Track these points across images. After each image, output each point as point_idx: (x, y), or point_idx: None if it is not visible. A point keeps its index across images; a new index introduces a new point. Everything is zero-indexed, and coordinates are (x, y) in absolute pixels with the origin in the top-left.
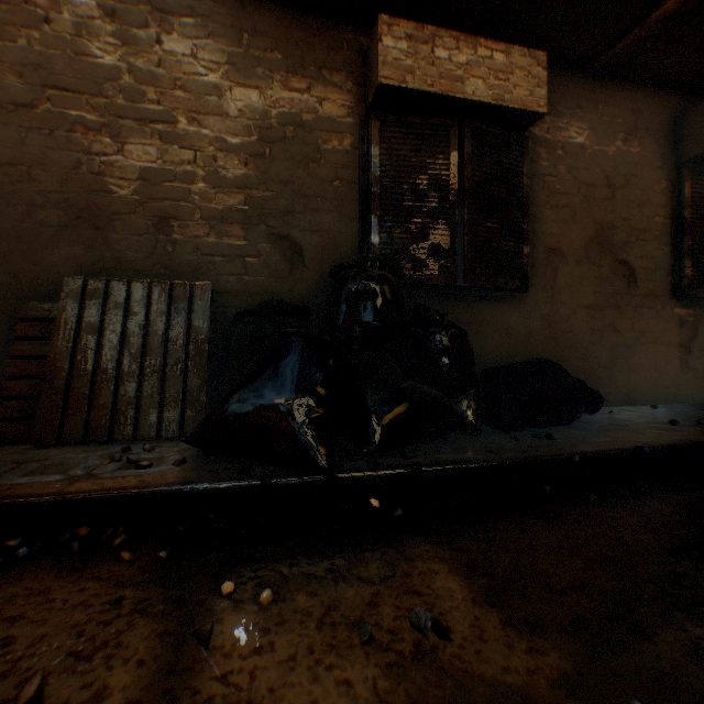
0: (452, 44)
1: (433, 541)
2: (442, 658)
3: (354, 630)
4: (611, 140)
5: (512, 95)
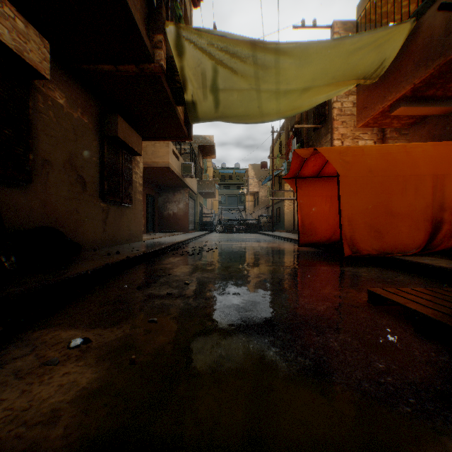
0: None
1: (42, 328)
2: (95, 346)
3: (47, 366)
4: (77, 110)
5: (30, 55)
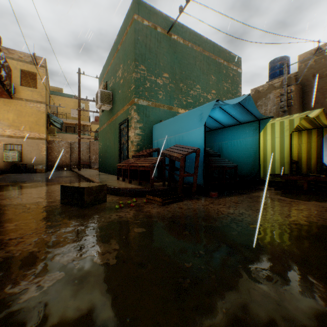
0: None
1: None
2: None
3: None
4: None
5: None
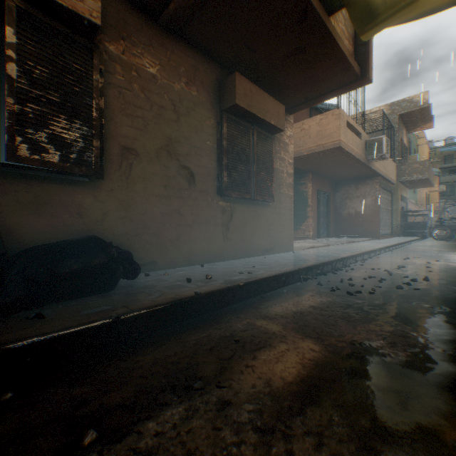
0: None
1: None
2: None
3: None
4: (177, 80)
5: None
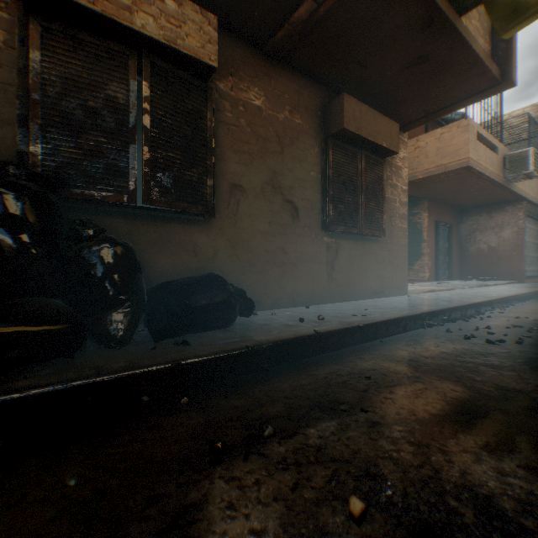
0: None
1: None
2: None
3: None
4: (282, 109)
5: (184, 42)
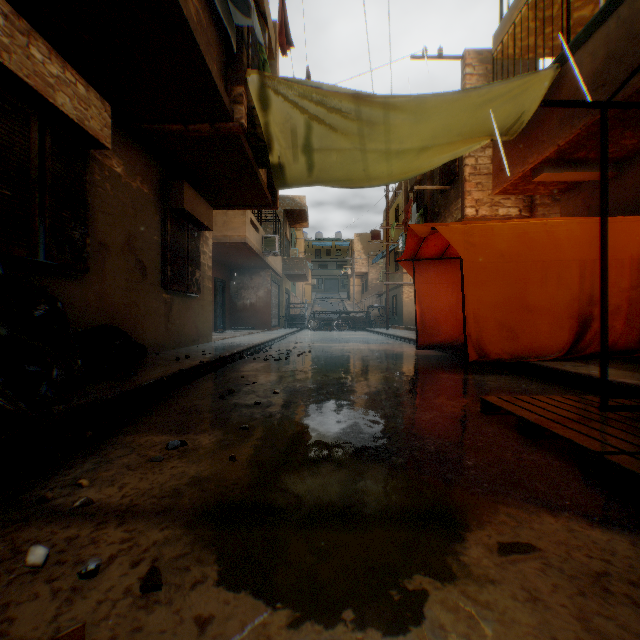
0: (47, 52)
1: (131, 434)
2: (192, 448)
3: (152, 462)
4: (136, 178)
5: (91, 123)
